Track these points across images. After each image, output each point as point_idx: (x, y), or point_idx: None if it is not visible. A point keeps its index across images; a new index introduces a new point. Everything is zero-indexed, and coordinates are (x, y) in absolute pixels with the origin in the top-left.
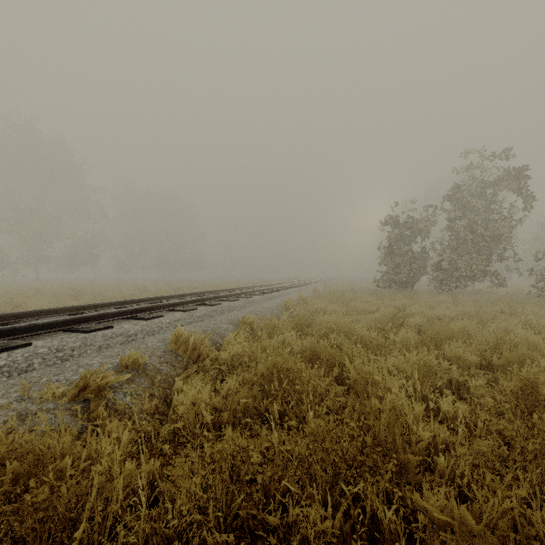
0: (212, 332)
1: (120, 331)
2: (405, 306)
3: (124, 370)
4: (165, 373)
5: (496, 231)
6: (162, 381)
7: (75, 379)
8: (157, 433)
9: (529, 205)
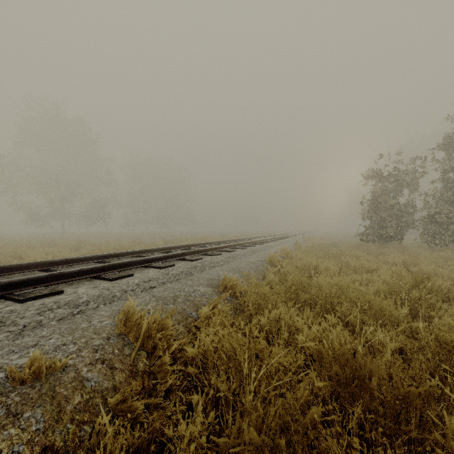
0: (185, 299)
1: (66, 299)
2: (407, 263)
3: (17, 386)
4: (92, 386)
5: None
6: (80, 406)
7: None
8: None
9: None
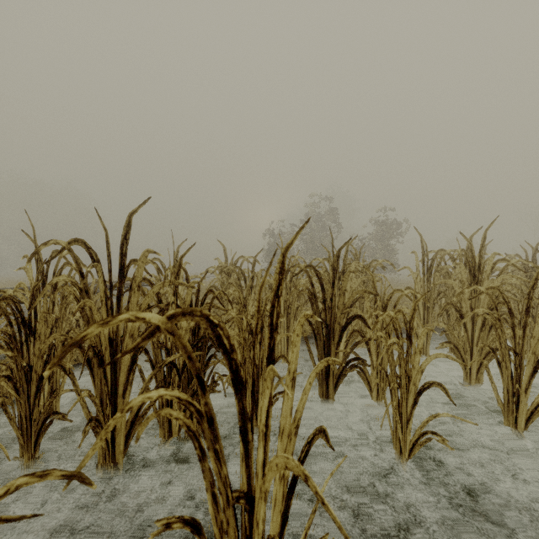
0: None
1: None
2: None
3: None
4: None
5: (324, 243)
6: None
7: None
8: None
9: (339, 229)
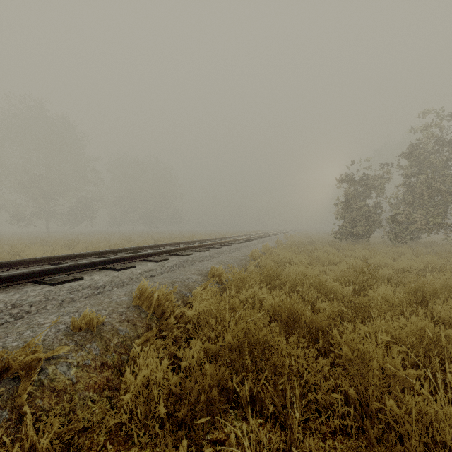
0: (181, 284)
1: (88, 283)
2: (367, 257)
3: (77, 332)
4: (124, 334)
5: None
6: (118, 344)
7: (14, 346)
8: (102, 417)
9: None
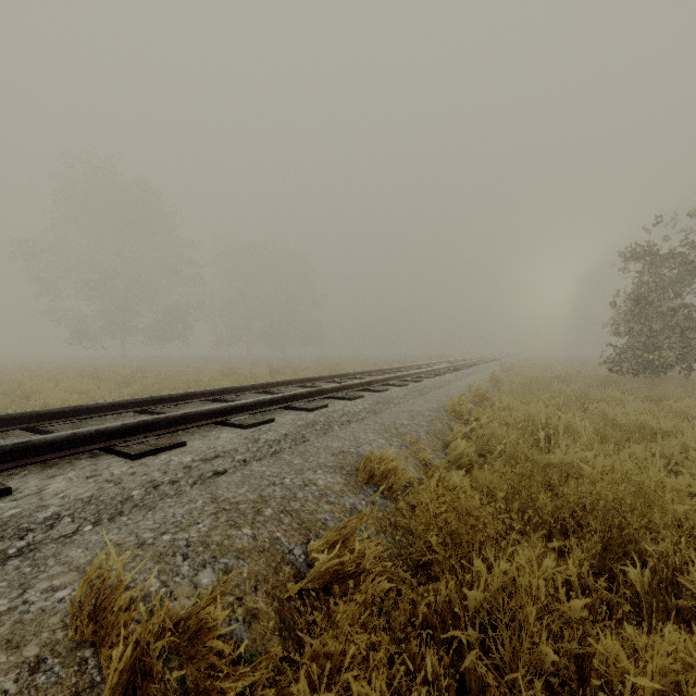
0: (280, 508)
1: (4, 513)
2: None
3: None
4: None
5: None
6: None
7: None
8: None
9: None
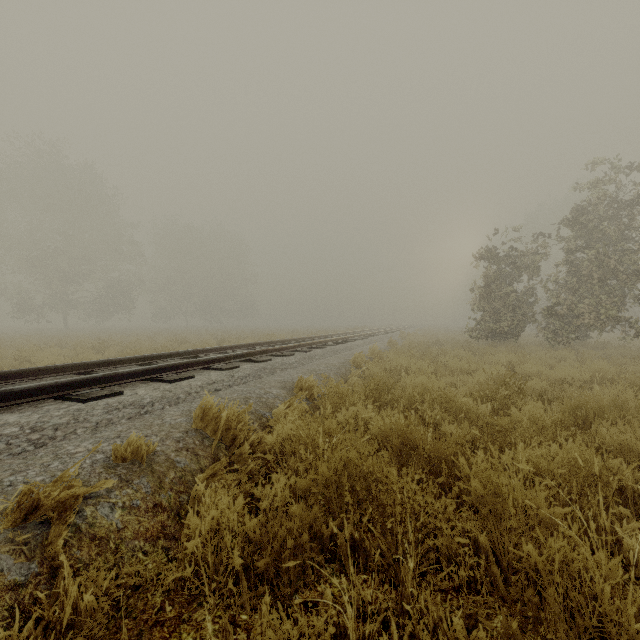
0: (257, 400)
1: (130, 400)
2: (514, 363)
3: (120, 463)
4: (182, 467)
5: (633, 265)
6: (176, 480)
7: (39, 481)
8: (157, 573)
9: None
